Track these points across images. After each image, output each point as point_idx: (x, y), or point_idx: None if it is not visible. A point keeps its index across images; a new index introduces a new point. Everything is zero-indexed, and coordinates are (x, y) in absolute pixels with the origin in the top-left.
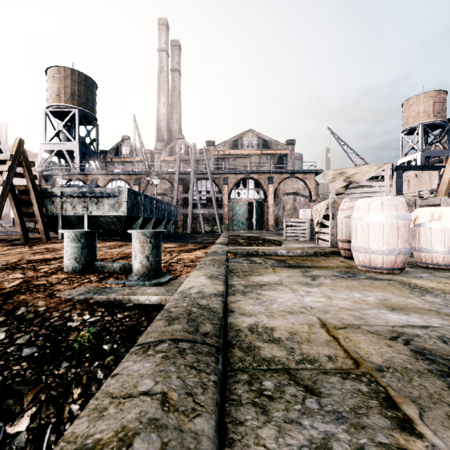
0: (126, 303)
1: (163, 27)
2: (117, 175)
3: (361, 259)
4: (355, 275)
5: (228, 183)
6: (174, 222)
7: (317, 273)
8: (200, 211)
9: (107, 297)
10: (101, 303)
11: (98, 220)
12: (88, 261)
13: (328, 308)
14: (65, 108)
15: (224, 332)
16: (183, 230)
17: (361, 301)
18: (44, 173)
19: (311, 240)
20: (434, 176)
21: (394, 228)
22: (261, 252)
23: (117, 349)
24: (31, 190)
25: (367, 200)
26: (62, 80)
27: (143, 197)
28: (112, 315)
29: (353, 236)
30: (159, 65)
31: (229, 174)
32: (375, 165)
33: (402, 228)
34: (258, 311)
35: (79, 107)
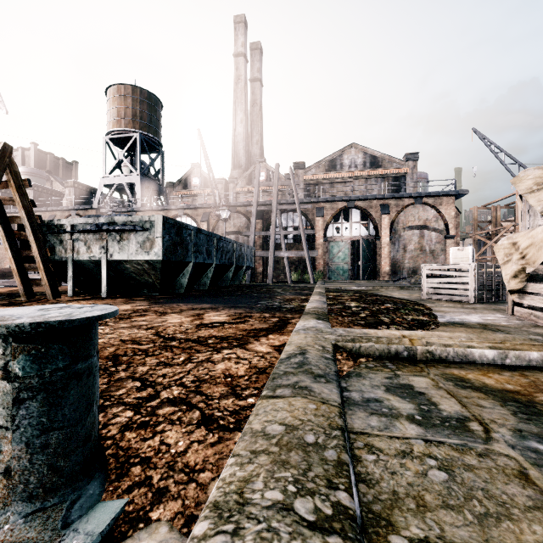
0: None
1: (240, 25)
2: (181, 210)
3: None
4: None
5: (323, 215)
6: (248, 269)
7: None
8: (285, 254)
9: None
10: None
11: (124, 267)
12: None
13: None
14: (125, 134)
15: None
16: (263, 279)
17: None
18: (101, 211)
19: (480, 303)
20: None
21: None
22: (422, 350)
23: None
24: (26, 223)
25: None
26: (122, 100)
27: (194, 231)
28: None
29: None
30: (236, 73)
31: (325, 202)
32: None
33: None
34: None
35: (141, 131)
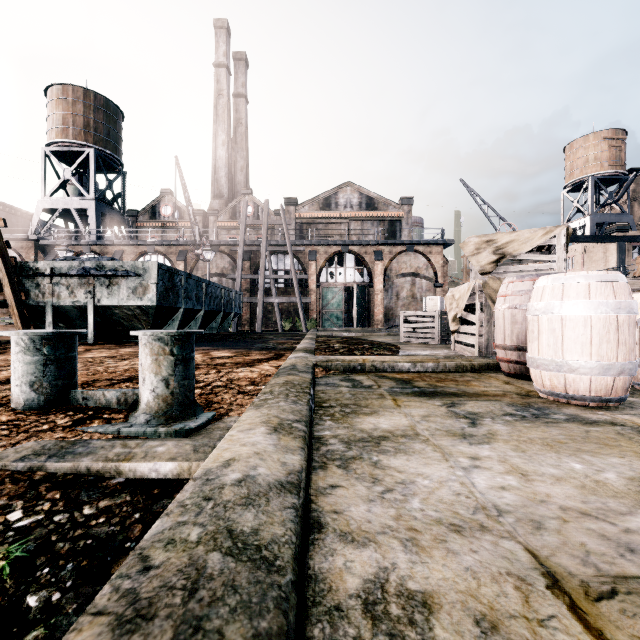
0: (110, 477)
1: (222, 31)
2: (151, 246)
3: (547, 382)
4: (544, 412)
5: (316, 258)
6: (236, 316)
7: (474, 407)
8: (276, 300)
9: (72, 466)
10: (58, 479)
11: (112, 313)
12: (57, 389)
13: (535, 510)
14: (74, 147)
15: (296, 635)
16: (251, 327)
17: (596, 484)
18: (42, 242)
19: (442, 344)
20: (611, 250)
21: (612, 328)
22: (369, 365)
23: (57, 607)
24: None
25: (559, 278)
26: (69, 105)
27: (185, 277)
28: (71, 509)
29: (532, 341)
30: (217, 86)
31: (318, 245)
32: (541, 229)
33: (625, 328)
34: (380, 525)
35: (96, 146)
